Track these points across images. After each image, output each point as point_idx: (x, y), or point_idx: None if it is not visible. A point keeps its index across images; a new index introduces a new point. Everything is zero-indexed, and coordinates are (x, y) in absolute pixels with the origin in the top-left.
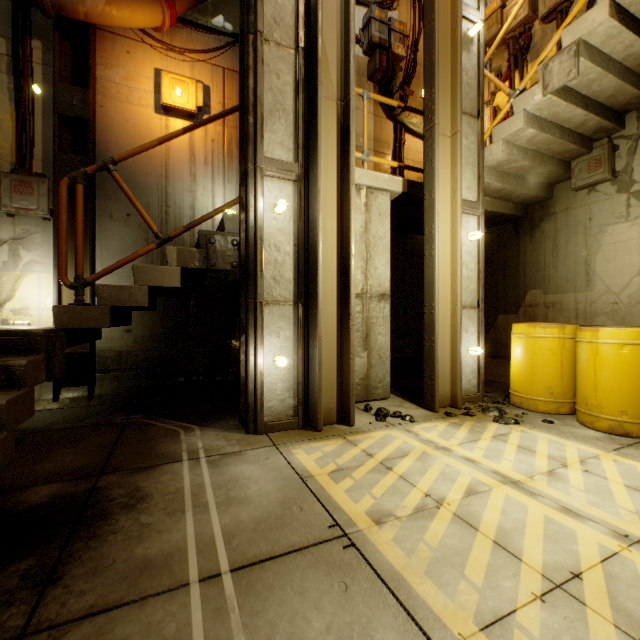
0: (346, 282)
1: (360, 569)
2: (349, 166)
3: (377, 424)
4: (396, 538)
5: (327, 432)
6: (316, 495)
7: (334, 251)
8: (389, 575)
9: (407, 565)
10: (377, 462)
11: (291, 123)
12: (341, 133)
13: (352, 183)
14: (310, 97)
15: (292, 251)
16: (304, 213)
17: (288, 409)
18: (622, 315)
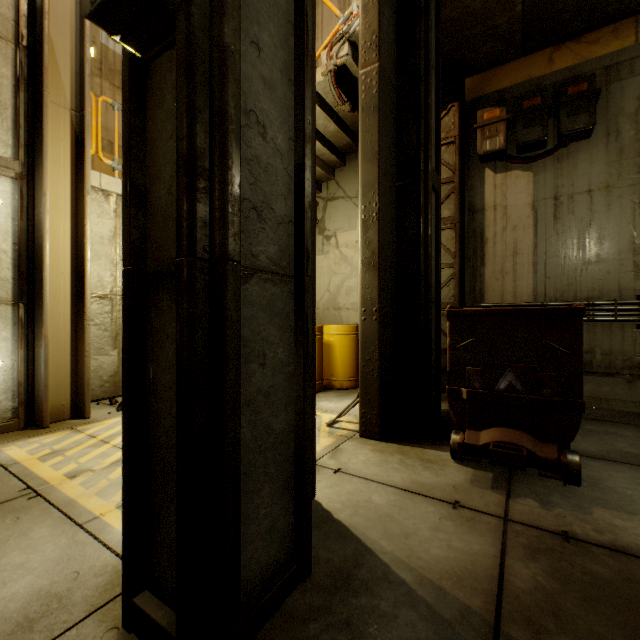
0: (82, 284)
1: (38, 506)
2: (85, 176)
3: (117, 413)
4: (84, 482)
5: (55, 427)
6: (16, 474)
7: (68, 254)
8: (63, 502)
9: (83, 493)
10: (98, 440)
11: (10, 118)
12: (77, 142)
13: (88, 193)
14: (36, 98)
15: (11, 249)
16: (28, 213)
17: (5, 412)
18: (321, 317)
